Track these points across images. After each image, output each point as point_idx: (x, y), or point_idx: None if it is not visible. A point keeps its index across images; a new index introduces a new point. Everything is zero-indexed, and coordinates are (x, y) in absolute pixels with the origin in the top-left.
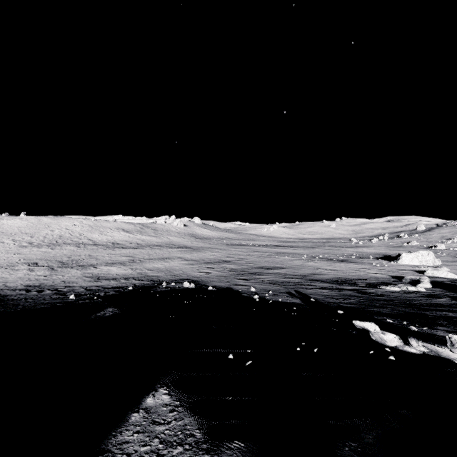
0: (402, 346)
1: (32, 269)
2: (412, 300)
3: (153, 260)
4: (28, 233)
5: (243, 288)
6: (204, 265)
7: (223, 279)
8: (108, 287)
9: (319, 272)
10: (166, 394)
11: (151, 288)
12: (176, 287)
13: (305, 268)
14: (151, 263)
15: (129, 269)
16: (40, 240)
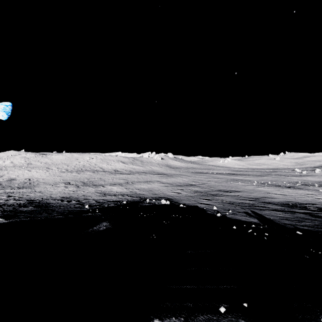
0: None
1: (66, 186)
2: None
3: (140, 183)
4: (66, 163)
5: (207, 207)
6: (176, 187)
7: (190, 198)
8: (110, 200)
9: (270, 196)
10: None
11: (139, 203)
12: (156, 203)
13: (257, 192)
14: (139, 185)
15: (124, 188)
16: (72, 168)
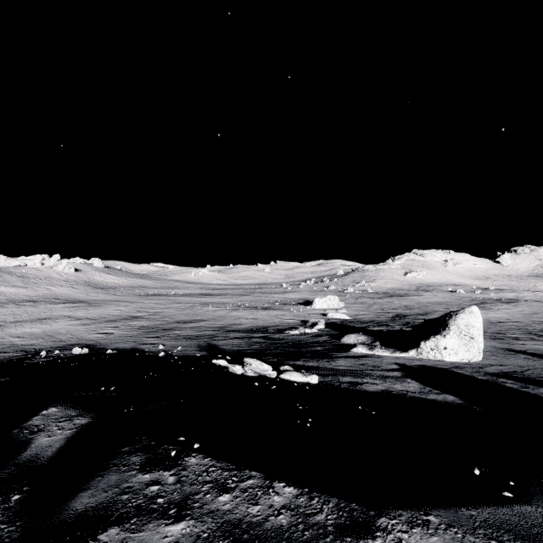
0: (247, 373)
1: None
2: (302, 341)
3: (22, 323)
4: None
5: (150, 347)
6: (105, 324)
7: (128, 339)
8: None
9: (239, 322)
10: (55, 408)
11: (23, 361)
12: (62, 355)
13: (227, 318)
14: (20, 328)
15: None
16: None
